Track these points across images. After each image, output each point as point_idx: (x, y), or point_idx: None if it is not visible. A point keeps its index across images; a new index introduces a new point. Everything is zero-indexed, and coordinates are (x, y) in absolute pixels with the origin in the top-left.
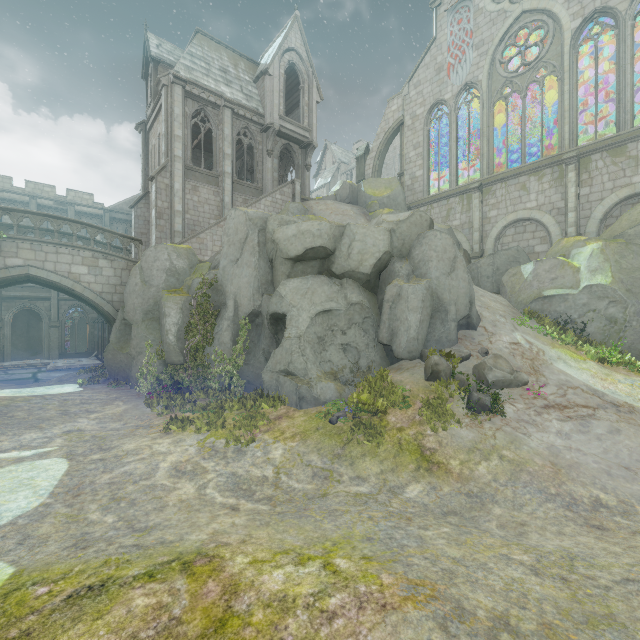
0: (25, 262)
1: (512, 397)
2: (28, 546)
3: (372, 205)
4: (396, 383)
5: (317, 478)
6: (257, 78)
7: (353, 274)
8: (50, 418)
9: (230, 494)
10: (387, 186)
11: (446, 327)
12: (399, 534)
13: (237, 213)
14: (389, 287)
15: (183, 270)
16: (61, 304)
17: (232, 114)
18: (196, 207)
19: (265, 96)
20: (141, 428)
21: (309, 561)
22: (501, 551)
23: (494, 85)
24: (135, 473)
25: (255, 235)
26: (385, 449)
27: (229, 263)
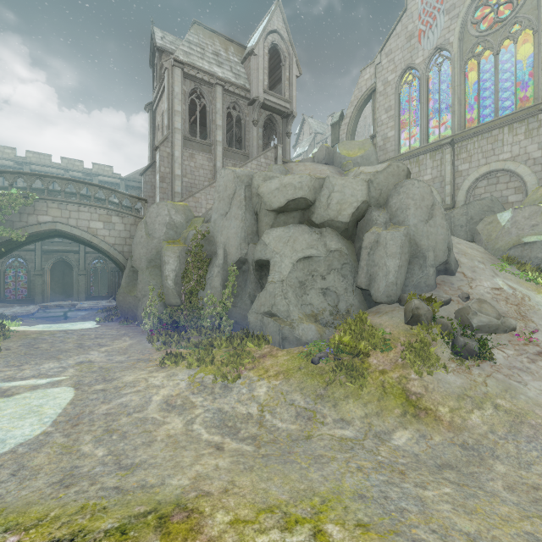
0: (53, 219)
1: (500, 343)
2: (19, 478)
3: (347, 164)
4: (375, 326)
5: (300, 418)
6: (244, 59)
7: (332, 223)
8: (68, 350)
9: (216, 431)
10: (360, 147)
11: (424, 272)
12: (394, 493)
13: (226, 172)
14: (367, 234)
15: (180, 224)
16: (87, 256)
17: (223, 91)
18: (193, 172)
19: (251, 73)
20: (141, 361)
21: (297, 525)
22: (524, 527)
23: (465, 45)
24: (130, 405)
25: (242, 190)
26: (368, 392)
27: (219, 216)
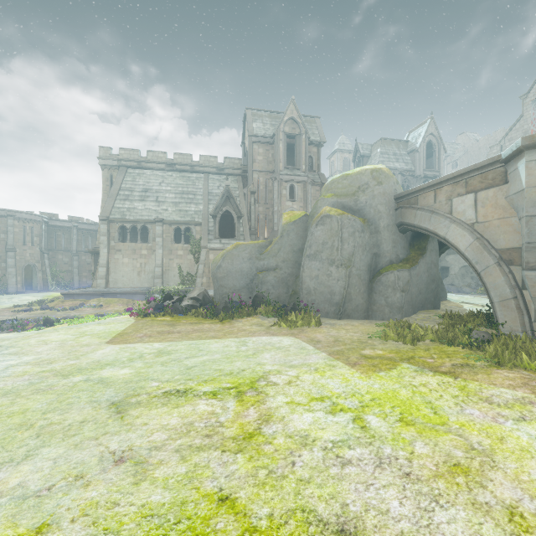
0: None
1: None
2: None
3: None
4: None
5: None
6: (410, 152)
7: None
8: None
9: None
10: None
11: None
12: None
13: None
14: None
15: None
16: None
17: (400, 175)
18: None
19: (415, 162)
20: None
21: None
22: None
23: None
24: None
25: None
26: None
27: None
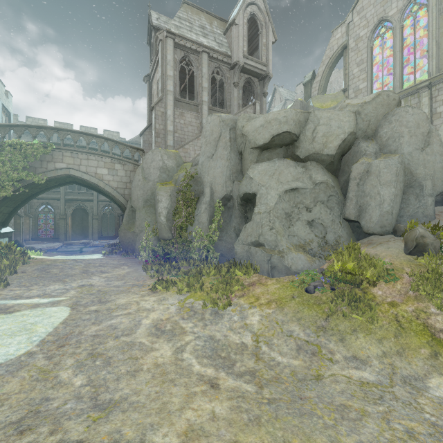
0: (67, 166)
1: None
2: None
3: None
4: (371, 256)
5: (303, 353)
6: (226, 30)
7: (317, 156)
8: (73, 275)
9: (208, 362)
10: (333, 99)
11: (422, 202)
12: None
13: (212, 118)
14: (355, 165)
15: (172, 168)
16: (99, 204)
17: (208, 57)
18: (182, 128)
19: (232, 41)
20: (136, 286)
21: None
22: None
23: None
24: (119, 327)
25: (227, 133)
26: (380, 326)
27: (206, 159)
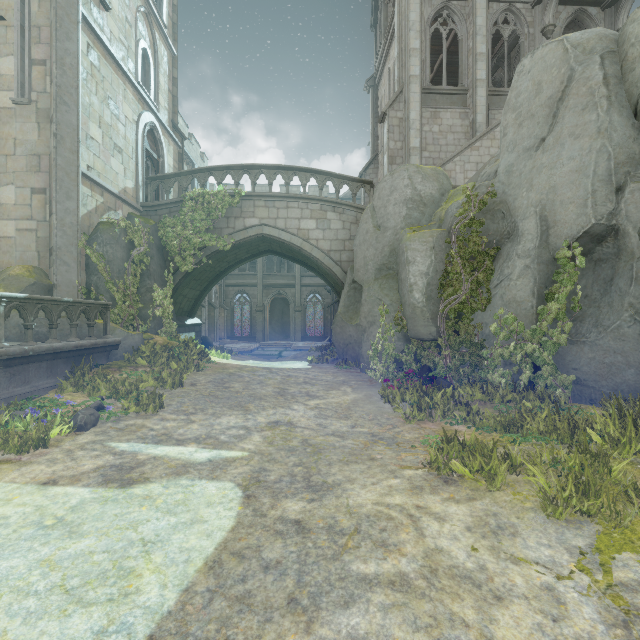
0: (260, 221)
1: None
2: None
3: None
4: None
5: None
6: None
7: None
8: (263, 397)
9: None
10: None
11: None
12: None
13: (538, 55)
14: None
15: (430, 198)
16: (303, 290)
17: None
18: (436, 140)
19: None
20: (380, 442)
21: None
22: None
23: None
24: None
25: (593, 68)
26: None
27: (520, 155)
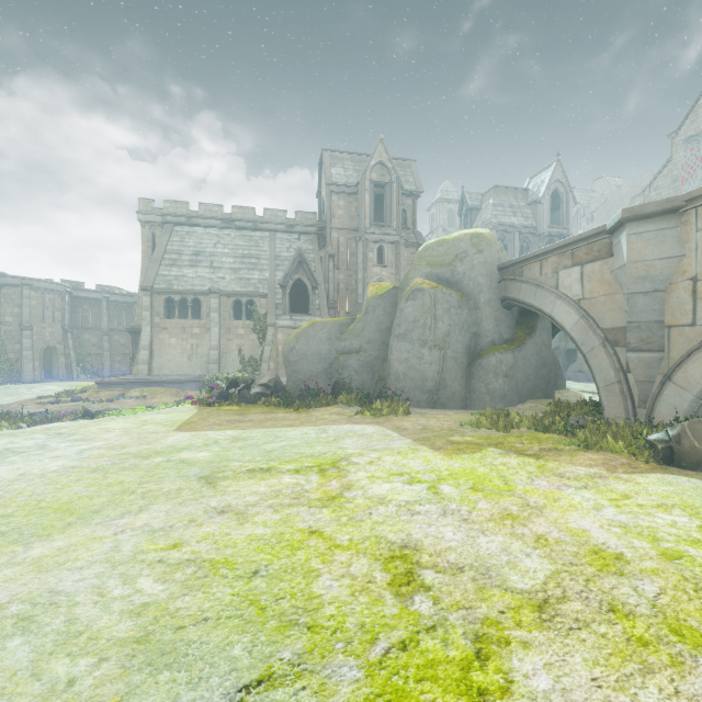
0: None
1: None
2: None
3: None
4: None
5: None
6: (531, 204)
7: None
8: None
9: None
10: None
11: None
12: None
13: None
14: None
15: None
16: None
17: (518, 233)
18: None
19: (538, 216)
20: None
21: None
22: None
23: None
24: None
25: None
26: None
27: None
